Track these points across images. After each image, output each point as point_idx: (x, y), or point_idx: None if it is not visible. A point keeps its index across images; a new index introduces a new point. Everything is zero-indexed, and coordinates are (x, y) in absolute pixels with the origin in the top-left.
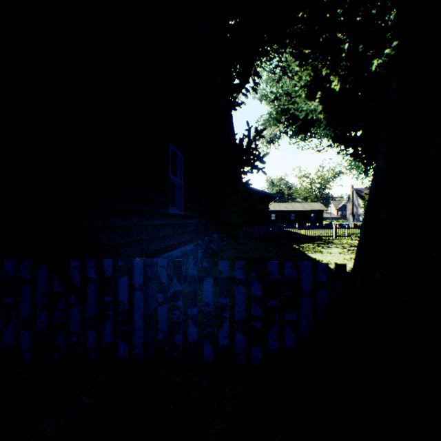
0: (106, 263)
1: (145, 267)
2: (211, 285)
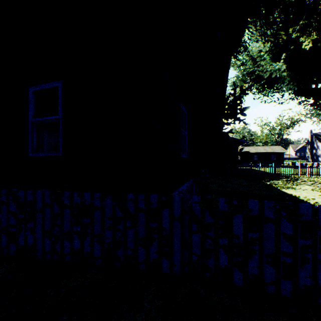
0: (152, 197)
1: (182, 201)
2: (240, 221)
